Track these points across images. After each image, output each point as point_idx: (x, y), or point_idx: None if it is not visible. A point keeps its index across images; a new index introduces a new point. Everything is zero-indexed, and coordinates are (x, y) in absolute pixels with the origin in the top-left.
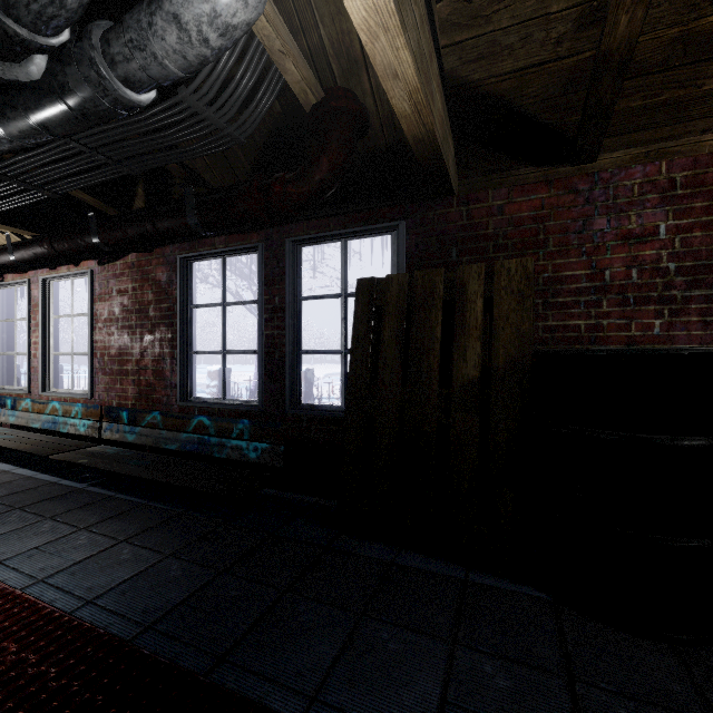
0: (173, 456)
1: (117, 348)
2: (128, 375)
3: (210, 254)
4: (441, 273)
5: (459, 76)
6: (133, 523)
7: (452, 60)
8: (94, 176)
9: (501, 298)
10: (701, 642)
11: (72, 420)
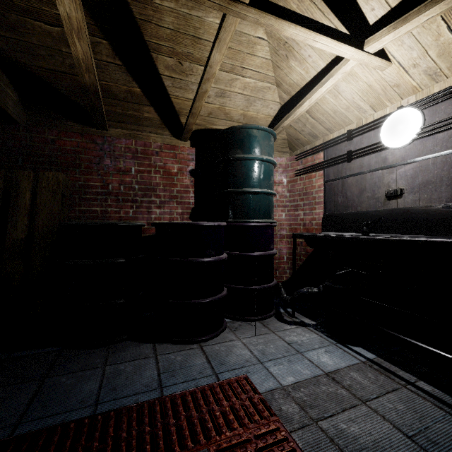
0: None
1: None
2: None
3: None
4: (2, 172)
5: (10, 55)
6: None
7: (2, 44)
8: None
9: (43, 192)
10: (120, 340)
11: None
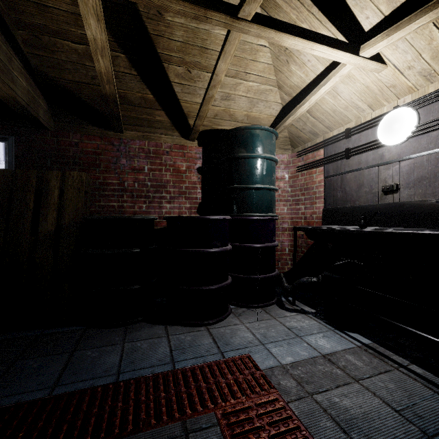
0: None
1: None
2: None
3: None
4: (34, 173)
5: (42, 70)
6: None
7: (36, 61)
8: None
9: (69, 190)
10: (135, 322)
11: None
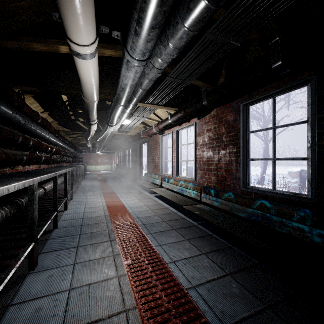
0: (237, 217)
1: (206, 157)
2: (211, 171)
3: (263, 97)
4: None
5: None
6: (229, 260)
7: None
8: (210, 61)
9: None
10: None
11: (188, 190)
